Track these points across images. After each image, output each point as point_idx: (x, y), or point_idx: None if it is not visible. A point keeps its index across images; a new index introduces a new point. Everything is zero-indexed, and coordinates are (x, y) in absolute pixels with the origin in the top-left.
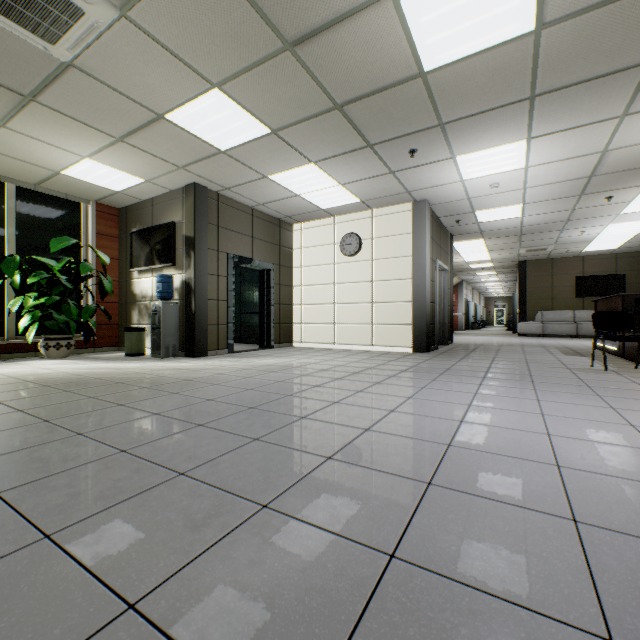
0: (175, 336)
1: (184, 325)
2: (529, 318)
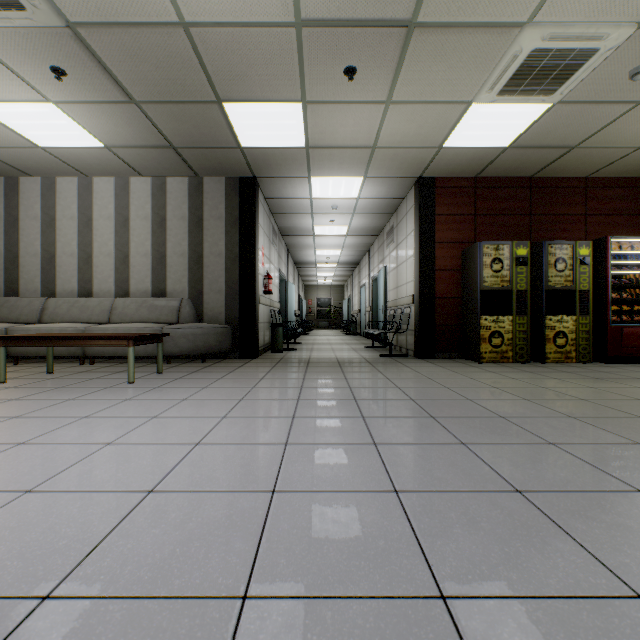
0: None
1: None
2: None
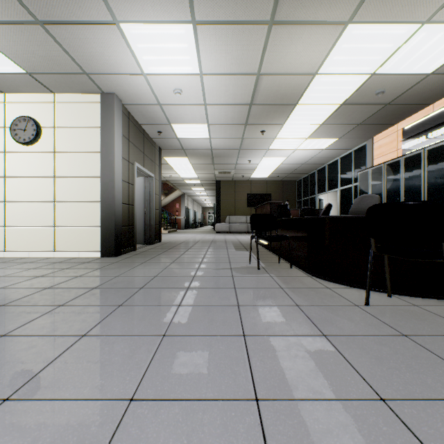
0: None
1: None
2: (222, 220)
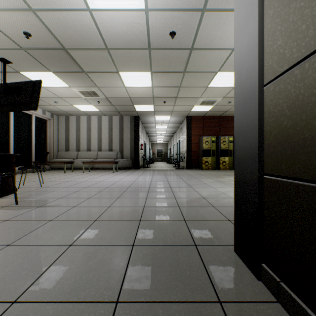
0: None
1: None
2: None
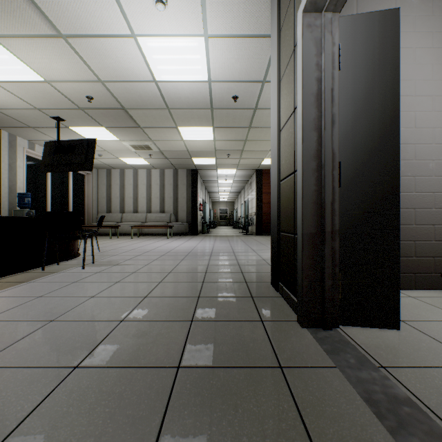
0: None
1: None
2: None
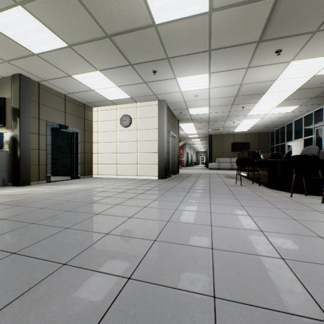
0: (5, 172)
1: (12, 165)
2: (213, 161)
